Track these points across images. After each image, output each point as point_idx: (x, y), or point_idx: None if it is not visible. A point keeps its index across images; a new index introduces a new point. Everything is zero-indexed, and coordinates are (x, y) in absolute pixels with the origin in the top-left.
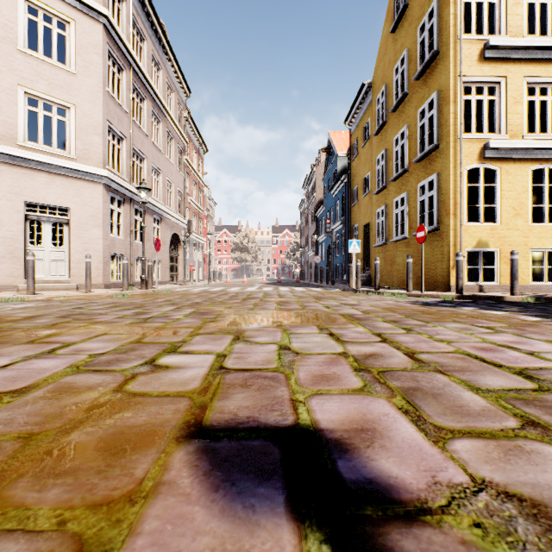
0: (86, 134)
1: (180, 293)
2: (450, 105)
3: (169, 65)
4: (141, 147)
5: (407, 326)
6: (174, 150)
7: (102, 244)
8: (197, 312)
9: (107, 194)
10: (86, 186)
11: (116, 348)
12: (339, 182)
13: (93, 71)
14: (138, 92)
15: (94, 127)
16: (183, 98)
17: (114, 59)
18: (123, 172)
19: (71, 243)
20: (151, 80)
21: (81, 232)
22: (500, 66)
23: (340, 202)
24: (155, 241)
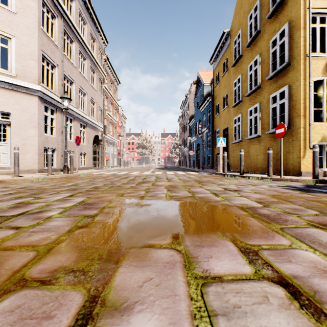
0: (24, 58)
1: (92, 177)
2: (301, 31)
3: (92, 22)
4: (70, 73)
5: None
6: (96, 80)
7: (36, 140)
8: (83, 203)
9: (41, 104)
10: (24, 97)
11: None
12: (205, 102)
13: (30, 12)
14: (68, 36)
15: (30, 54)
16: (102, 46)
17: (48, 7)
18: (56, 89)
19: (11, 139)
20: (78, 28)
21: (20, 131)
22: None
23: (206, 115)
24: (76, 138)
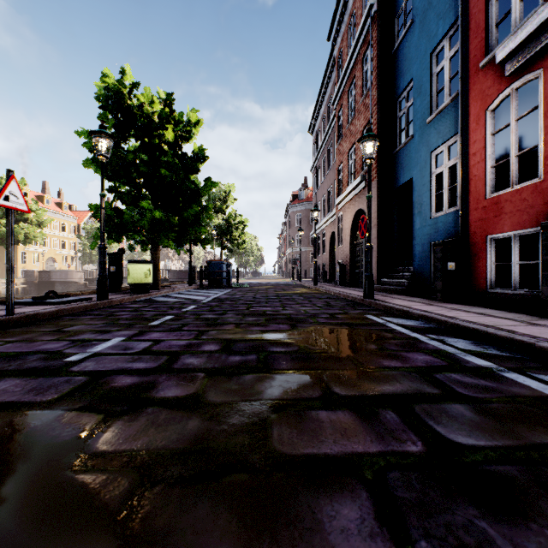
0: None
1: None
2: None
3: None
4: None
5: None
6: None
7: None
8: None
9: None
10: None
11: None
12: None
13: None
14: None
15: None
16: None
17: None
18: None
19: None
20: None
21: None
22: None
23: None
24: None
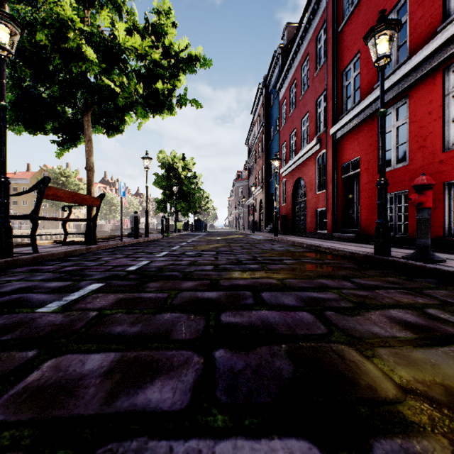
0: None
1: None
2: None
3: None
4: None
5: None
6: None
7: None
8: None
9: None
10: None
11: None
12: None
13: None
14: None
15: None
16: None
17: None
18: None
19: None
20: None
21: None
22: None
23: None
24: None
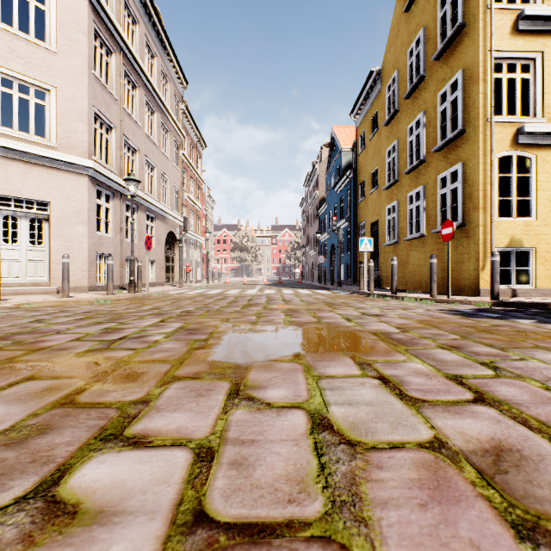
0: (69, 120)
1: (173, 297)
2: (479, 84)
3: (164, 52)
4: (132, 137)
5: (483, 358)
6: (170, 143)
7: (86, 242)
8: (184, 329)
9: (93, 187)
10: (69, 178)
11: (16, 422)
12: (344, 178)
13: (77, 50)
14: (129, 79)
15: (78, 112)
16: (179, 90)
17: (101, 39)
18: (112, 164)
19: (51, 241)
20: (144, 66)
21: (63, 229)
22: (536, 40)
23: (344, 199)
24: (146, 240)
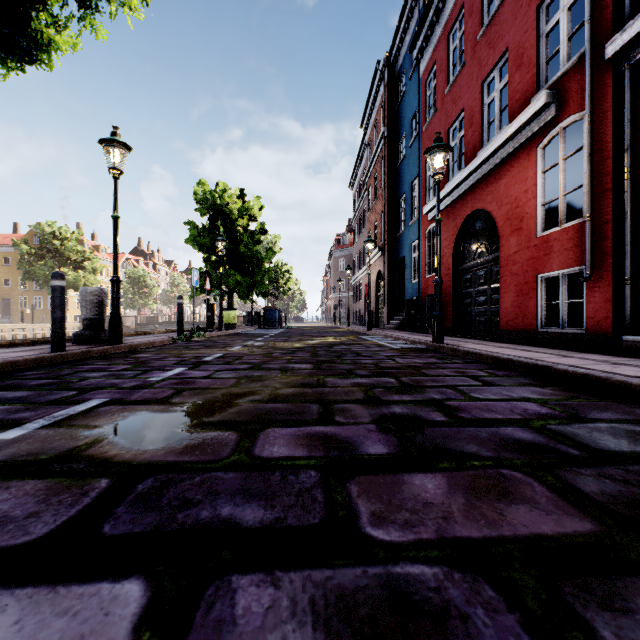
0: None
1: None
2: None
3: None
4: None
5: None
6: None
7: None
8: None
9: None
10: None
11: None
12: None
13: None
14: None
15: None
16: None
17: None
18: None
19: None
20: None
21: None
22: None
23: None
24: None
